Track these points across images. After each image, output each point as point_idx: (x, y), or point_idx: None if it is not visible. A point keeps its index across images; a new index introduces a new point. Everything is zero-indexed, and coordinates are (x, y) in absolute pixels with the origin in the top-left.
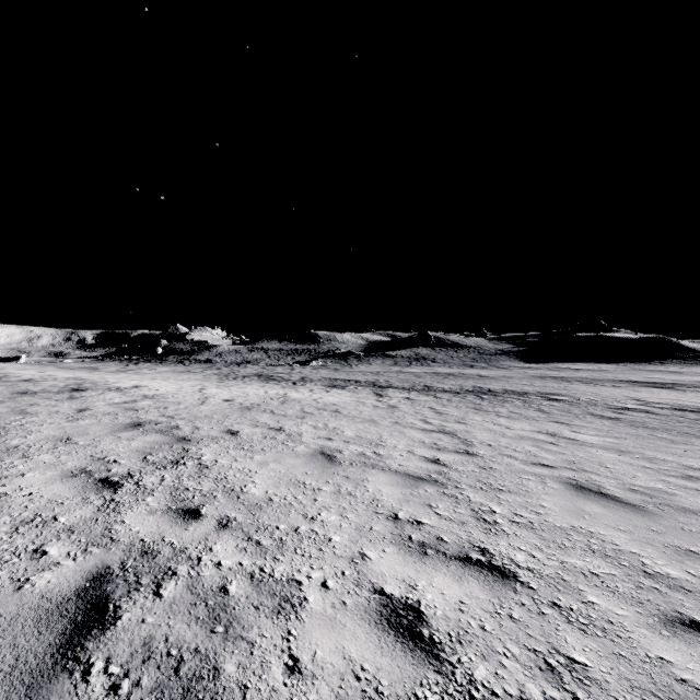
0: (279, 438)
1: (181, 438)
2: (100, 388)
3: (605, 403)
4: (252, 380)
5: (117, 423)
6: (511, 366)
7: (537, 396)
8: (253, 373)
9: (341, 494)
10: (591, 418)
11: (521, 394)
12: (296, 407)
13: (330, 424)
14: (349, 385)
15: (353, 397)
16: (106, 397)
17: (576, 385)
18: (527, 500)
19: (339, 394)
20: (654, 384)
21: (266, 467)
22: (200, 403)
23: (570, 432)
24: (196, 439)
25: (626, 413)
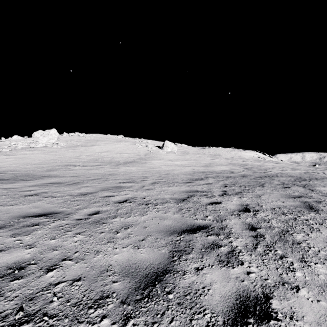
0: None
1: None
2: None
3: None
4: None
5: None
6: None
7: None
8: None
9: None
10: None
11: None
12: None
13: None
14: None
15: None
16: None
17: None
18: None
19: None
20: None
21: None
22: None
23: None
24: None
25: None
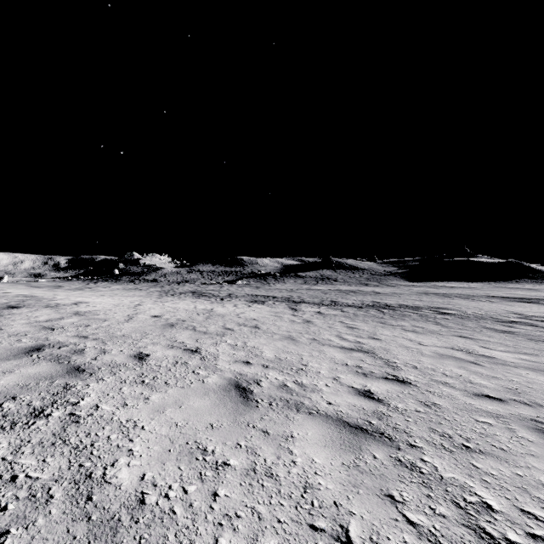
0: (191, 363)
1: (74, 367)
2: (37, 305)
3: (490, 316)
4: (186, 296)
5: (13, 348)
6: (398, 285)
7: (429, 310)
8: (189, 290)
9: (256, 476)
10: (488, 331)
11: (414, 308)
12: (219, 322)
13: (249, 343)
14: (268, 300)
15: (272, 312)
16: (34, 314)
17: (458, 300)
18: (517, 471)
19: (259, 308)
20: (521, 299)
21: (159, 417)
22: (127, 319)
23: (481, 348)
24: (92, 368)
25: (515, 327)
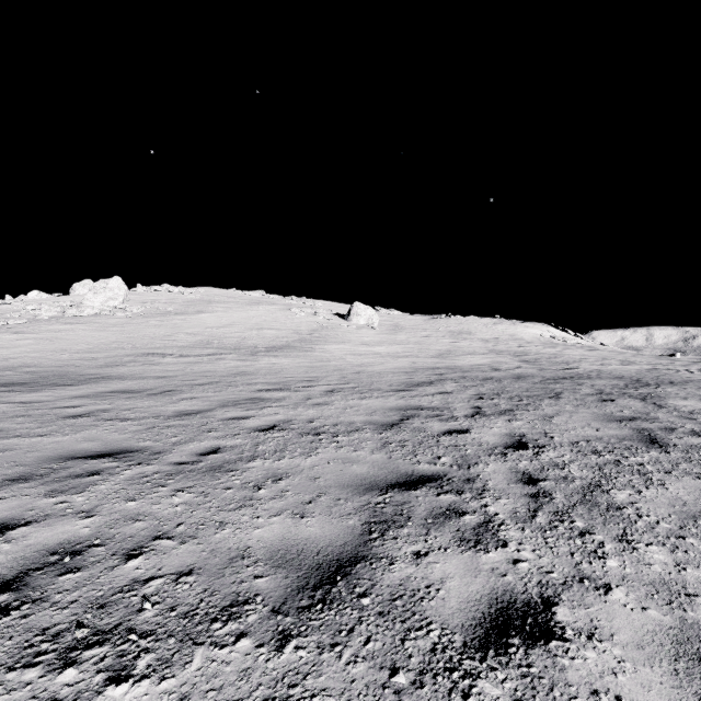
0: None
1: None
2: None
3: None
4: None
5: None
6: None
7: None
8: None
9: None
10: None
11: None
12: None
13: None
14: None
15: None
16: None
17: None
18: None
19: None
20: None
21: None
22: None
23: None
24: None
25: None
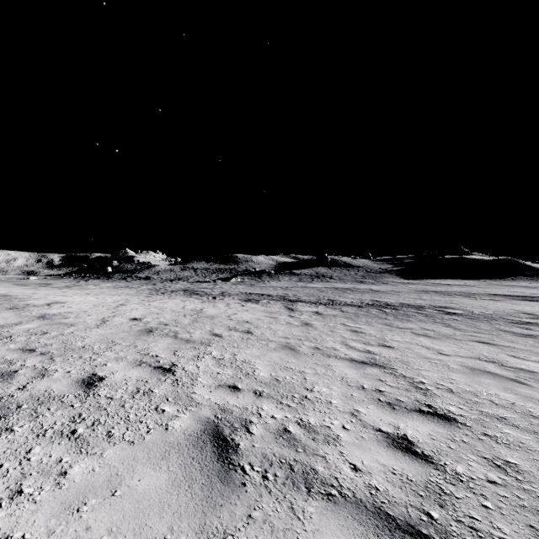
0: (158, 391)
1: None
2: (1, 307)
3: (500, 316)
4: (177, 294)
5: None
6: (394, 282)
7: (433, 310)
8: (181, 288)
9: None
10: (507, 335)
11: (417, 307)
12: (206, 326)
13: (239, 355)
14: (262, 299)
15: (266, 312)
16: None
17: (459, 299)
18: None
19: (253, 308)
20: (524, 297)
21: (66, 525)
22: (99, 323)
23: (511, 358)
24: (8, 406)
25: (533, 329)
